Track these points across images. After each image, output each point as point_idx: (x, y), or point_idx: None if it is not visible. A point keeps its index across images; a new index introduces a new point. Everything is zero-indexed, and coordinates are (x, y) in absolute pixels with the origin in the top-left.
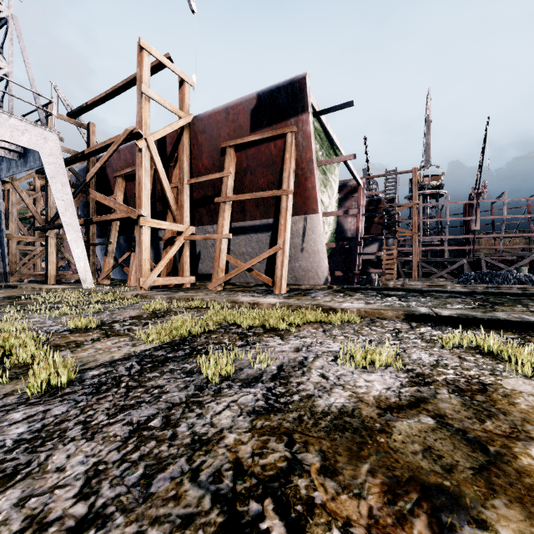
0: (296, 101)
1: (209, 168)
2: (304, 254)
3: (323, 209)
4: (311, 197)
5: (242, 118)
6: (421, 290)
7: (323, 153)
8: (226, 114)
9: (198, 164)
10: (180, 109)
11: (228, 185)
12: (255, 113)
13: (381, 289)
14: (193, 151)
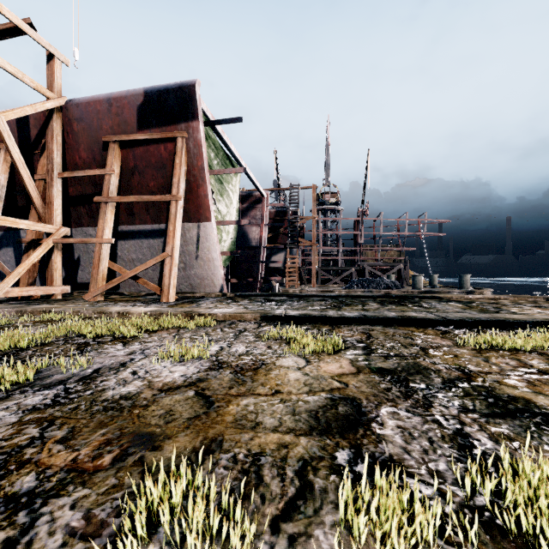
0: (186, 107)
1: (89, 162)
2: (200, 262)
3: (220, 217)
4: (204, 205)
5: (127, 112)
6: (302, 295)
7: (218, 162)
8: (108, 105)
9: (75, 156)
10: (48, 88)
11: (110, 184)
12: (143, 110)
13: (270, 295)
14: (68, 140)
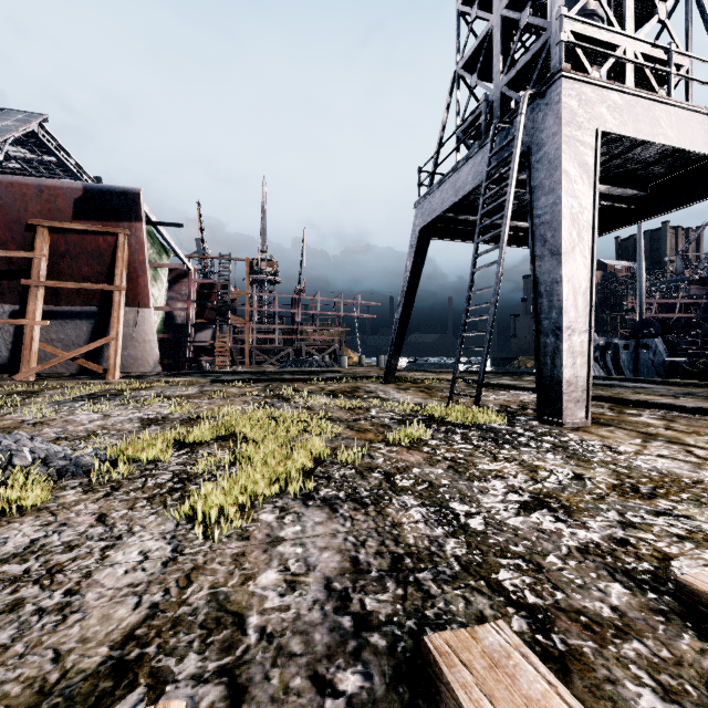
0: (130, 209)
1: (5, 239)
2: (135, 344)
3: (153, 300)
4: (144, 293)
5: (62, 202)
6: (235, 372)
7: (154, 251)
8: (38, 191)
9: None
10: None
11: (41, 268)
12: (81, 203)
13: (207, 372)
14: None
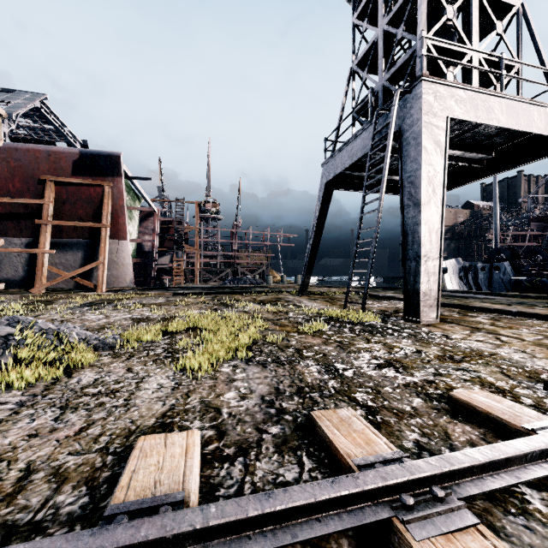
0: (113, 168)
1: (23, 190)
2: (116, 266)
3: (129, 234)
4: (123, 229)
5: (64, 163)
6: (189, 287)
7: (130, 197)
8: (47, 155)
9: (8, 184)
10: None
11: (49, 211)
12: (78, 163)
13: (168, 287)
14: (3, 172)
